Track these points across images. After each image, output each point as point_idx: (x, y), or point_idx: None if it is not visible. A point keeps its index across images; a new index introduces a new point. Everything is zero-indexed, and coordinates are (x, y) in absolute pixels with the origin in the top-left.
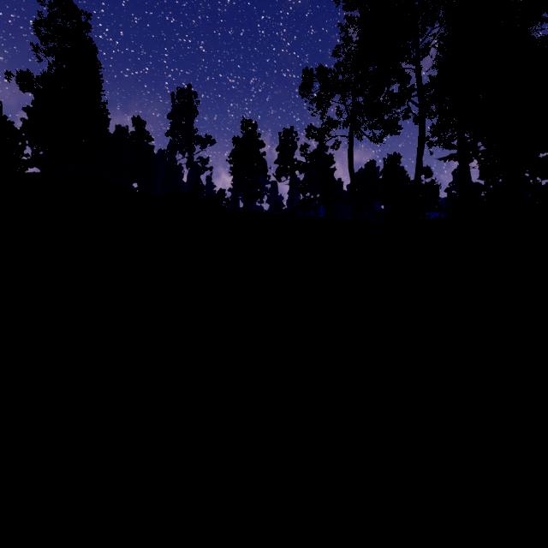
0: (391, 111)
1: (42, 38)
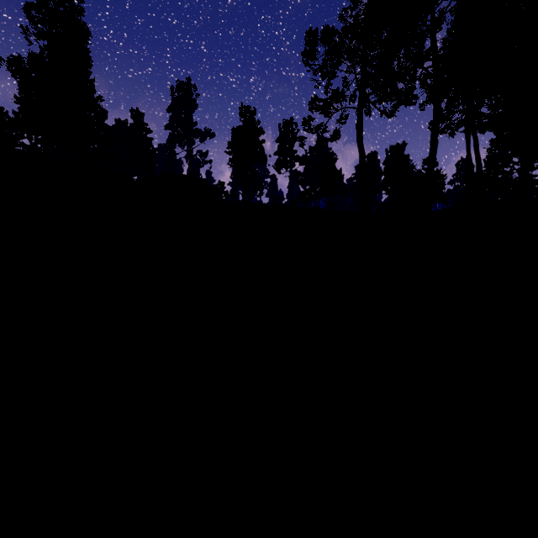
0: (406, 79)
1: (31, 20)
